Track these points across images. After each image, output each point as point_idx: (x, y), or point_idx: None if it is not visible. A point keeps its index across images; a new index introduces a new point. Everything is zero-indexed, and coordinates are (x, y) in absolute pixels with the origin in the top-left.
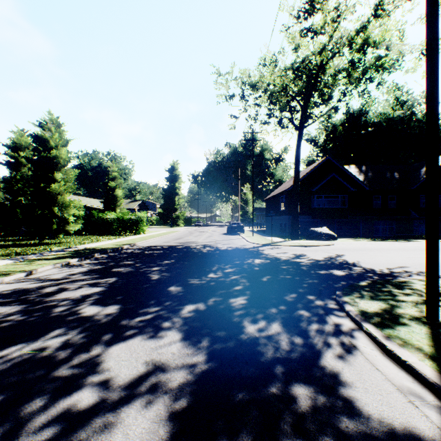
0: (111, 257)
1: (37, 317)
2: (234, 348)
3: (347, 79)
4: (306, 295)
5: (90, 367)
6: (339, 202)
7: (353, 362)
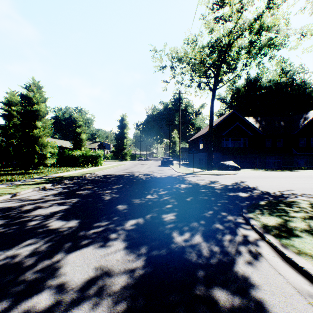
0: (76, 183)
1: (15, 229)
2: (166, 255)
3: (247, 54)
4: (220, 212)
5: (50, 272)
6: (241, 143)
7: (260, 267)
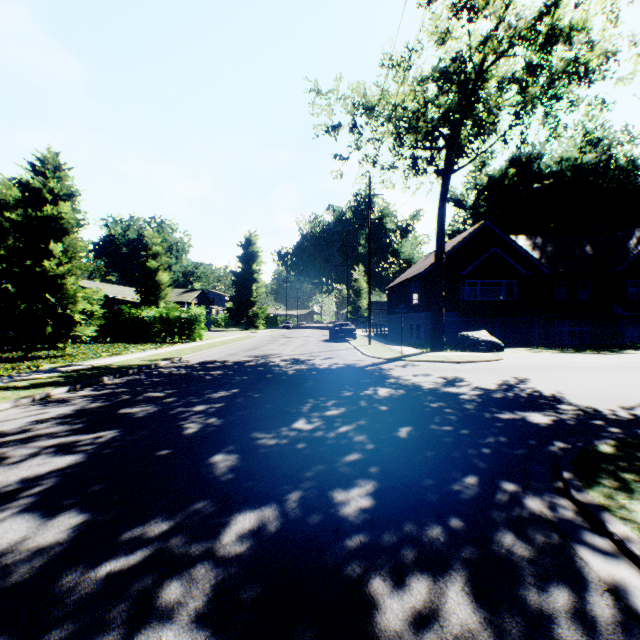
0: (130, 383)
1: None
2: None
3: (521, 95)
4: (499, 479)
5: None
6: (503, 291)
7: None
